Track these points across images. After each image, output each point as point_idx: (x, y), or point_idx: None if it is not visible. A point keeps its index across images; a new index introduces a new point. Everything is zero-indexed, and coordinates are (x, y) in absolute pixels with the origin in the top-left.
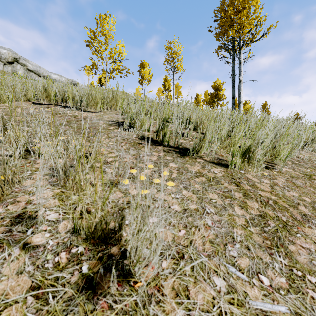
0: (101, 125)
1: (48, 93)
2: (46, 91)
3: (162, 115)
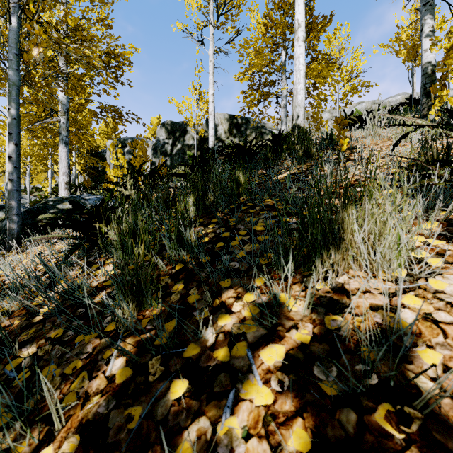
0: None
1: None
2: None
3: None
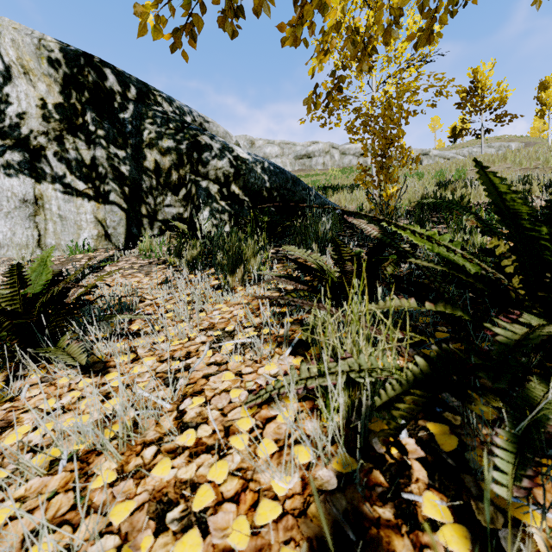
0: (501, 170)
1: (465, 165)
2: (464, 165)
3: (538, 158)
